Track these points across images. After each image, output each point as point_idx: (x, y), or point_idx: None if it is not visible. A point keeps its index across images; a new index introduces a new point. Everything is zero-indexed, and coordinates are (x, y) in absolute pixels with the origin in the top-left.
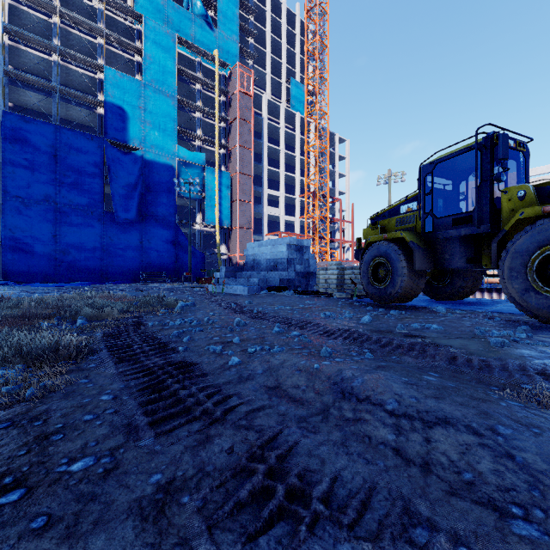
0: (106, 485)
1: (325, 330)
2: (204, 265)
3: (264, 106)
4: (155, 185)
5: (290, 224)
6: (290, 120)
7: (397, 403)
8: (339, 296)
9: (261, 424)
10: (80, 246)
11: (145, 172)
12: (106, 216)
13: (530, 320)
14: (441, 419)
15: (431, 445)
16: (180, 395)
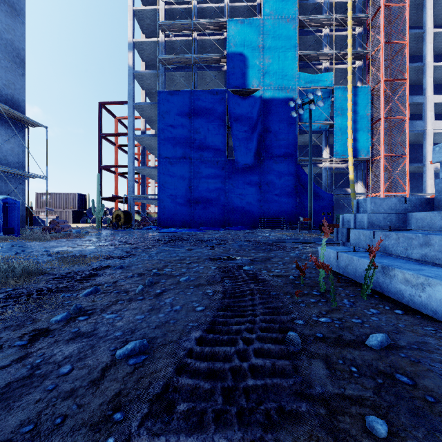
0: None
1: None
2: (331, 208)
3: None
4: (274, 123)
5: None
6: None
7: None
8: None
9: None
10: (208, 194)
11: (264, 112)
12: (228, 165)
13: None
14: None
15: None
16: None
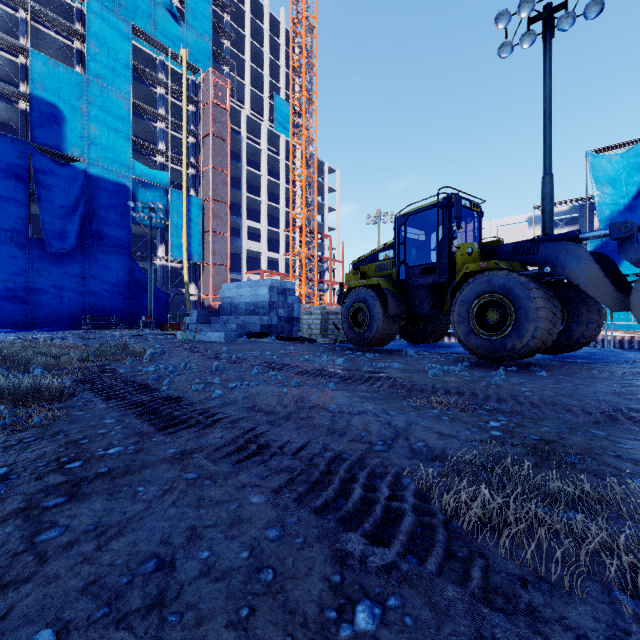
0: (139, 456)
1: (301, 370)
2: (168, 307)
3: (243, 122)
4: (103, 207)
5: (274, 262)
6: (274, 142)
7: (336, 406)
8: (322, 342)
9: (242, 426)
10: None
11: (89, 190)
12: (32, 244)
13: (476, 359)
14: (360, 412)
15: (350, 424)
16: (176, 414)
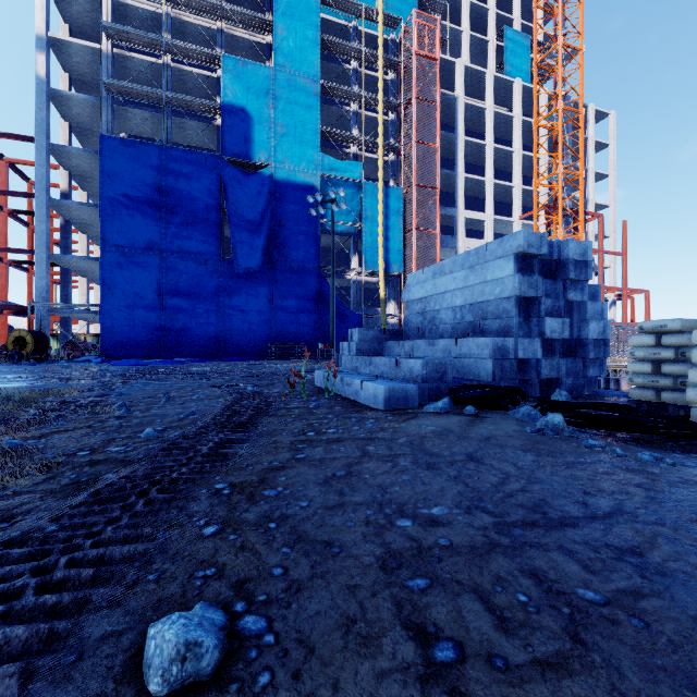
0: None
1: None
2: None
3: (458, 77)
4: (290, 216)
5: None
6: (504, 97)
7: None
8: None
9: None
10: (190, 308)
11: (276, 198)
12: (223, 266)
13: None
14: None
15: None
16: None
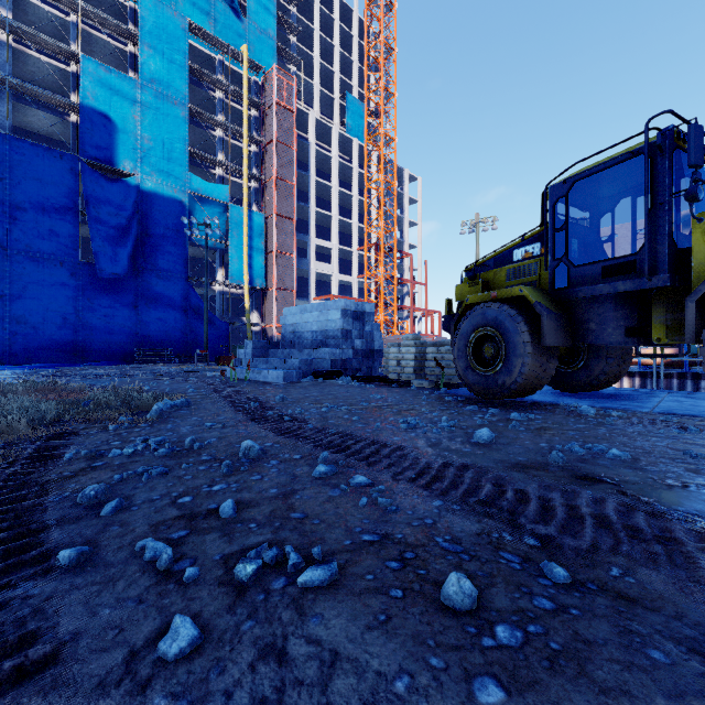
0: None
1: (418, 467)
2: (227, 339)
3: (311, 127)
4: (157, 227)
5: (346, 286)
6: (346, 149)
7: None
8: (418, 386)
9: None
10: (42, 311)
11: (142, 208)
12: (82, 270)
13: None
14: None
15: None
16: None
